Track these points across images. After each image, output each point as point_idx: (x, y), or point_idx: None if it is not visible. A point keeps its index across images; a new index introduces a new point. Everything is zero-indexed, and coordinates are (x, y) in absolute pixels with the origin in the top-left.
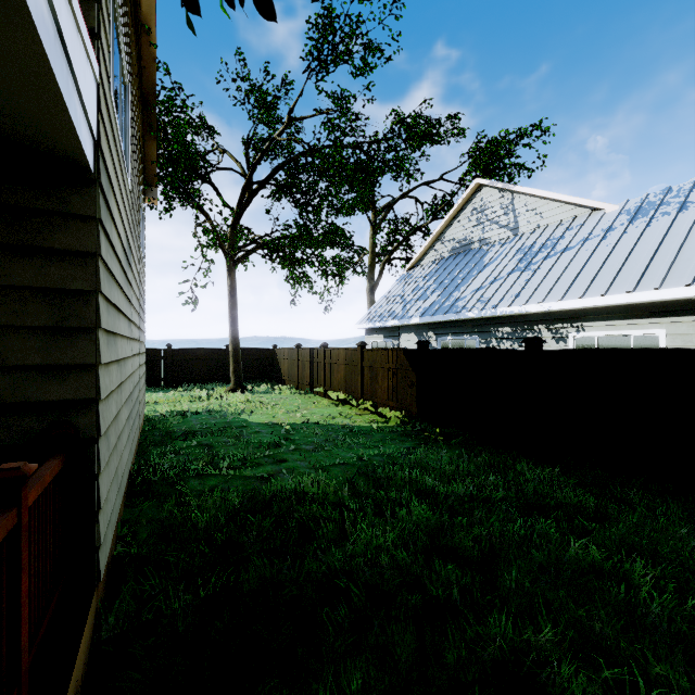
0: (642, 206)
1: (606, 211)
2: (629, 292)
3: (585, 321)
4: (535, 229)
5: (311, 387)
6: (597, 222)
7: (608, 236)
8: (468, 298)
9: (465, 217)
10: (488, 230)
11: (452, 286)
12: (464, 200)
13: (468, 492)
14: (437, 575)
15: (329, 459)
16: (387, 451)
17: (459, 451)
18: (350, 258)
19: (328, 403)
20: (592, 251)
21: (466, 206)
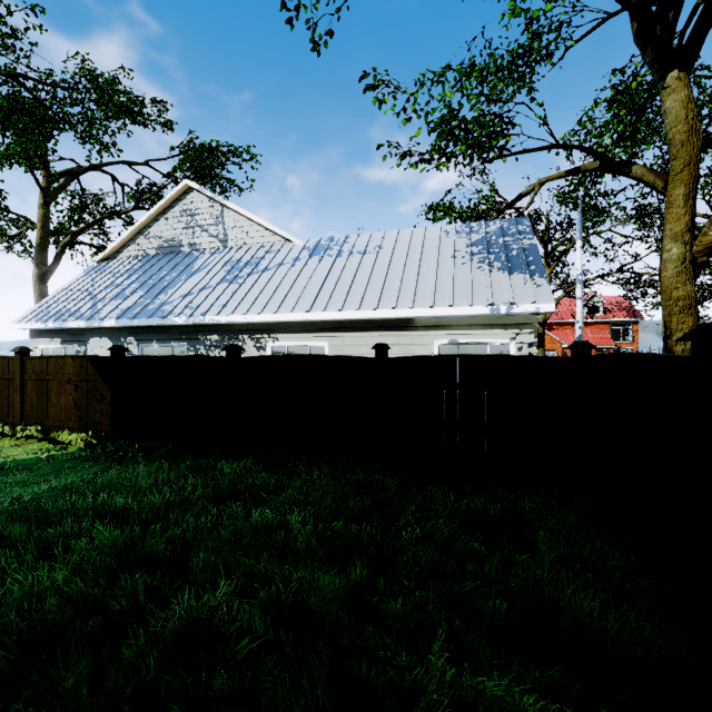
0: (317, 247)
1: (295, 244)
2: (307, 312)
3: (279, 333)
4: (243, 246)
5: None
6: (289, 251)
7: (296, 264)
8: (176, 302)
9: (174, 216)
10: (198, 236)
11: (158, 287)
12: (173, 197)
13: (166, 500)
14: (123, 591)
15: None
16: (62, 482)
17: (161, 463)
18: (1, 228)
19: None
20: (285, 275)
21: (175, 205)
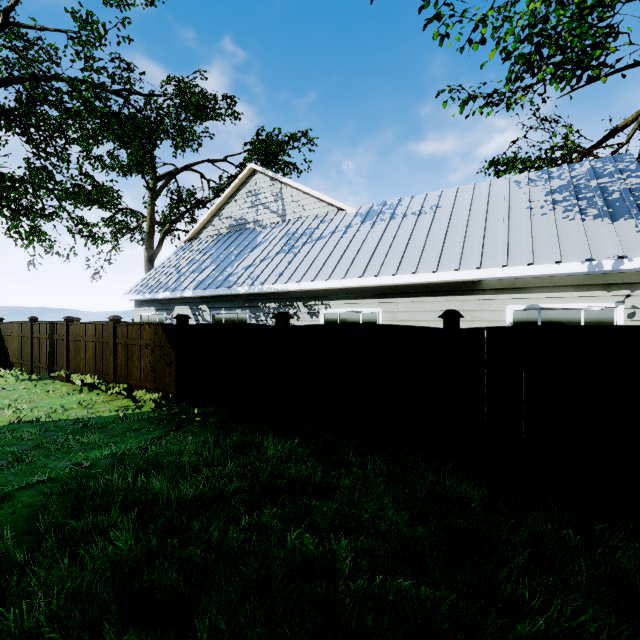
0: (369, 212)
1: (347, 212)
2: (359, 277)
3: (331, 300)
4: (299, 219)
5: (50, 370)
6: (342, 219)
7: (348, 231)
8: (240, 273)
9: (241, 198)
10: (261, 213)
11: (227, 261)
12: (240, 181)
13: (199, 491)
14: None
15: (24, 478)
16: (122, 448)
17: (213, 432)
18: (127, 223)
19: (70, 390)
20: (337, 242)
21: (242, 188)
